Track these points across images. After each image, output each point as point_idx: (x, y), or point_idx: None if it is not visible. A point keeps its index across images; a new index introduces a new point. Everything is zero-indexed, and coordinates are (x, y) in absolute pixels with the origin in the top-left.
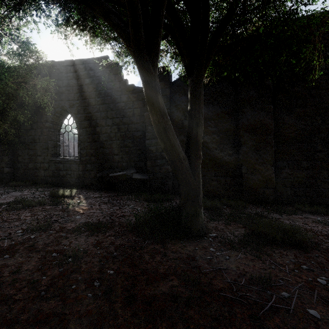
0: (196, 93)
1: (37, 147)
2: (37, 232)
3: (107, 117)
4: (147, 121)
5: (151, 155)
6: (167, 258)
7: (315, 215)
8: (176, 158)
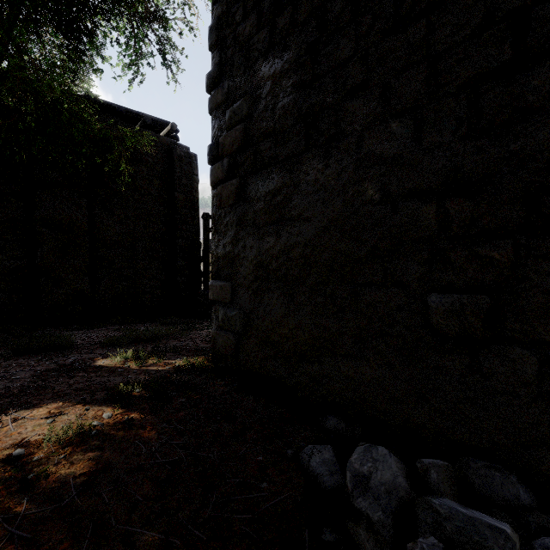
0: None
1: None
2: None
3: None
4: None
5: None
6: None
7: (123, 325)
8: None
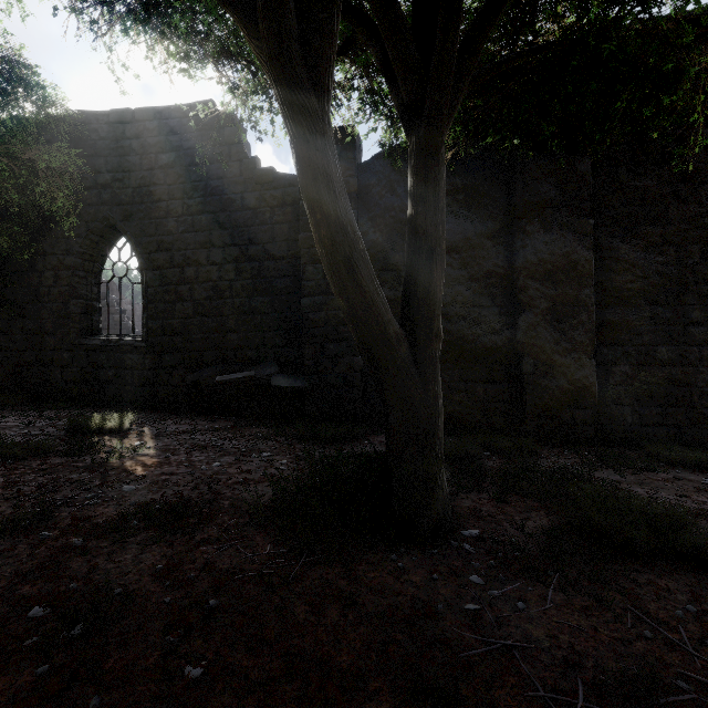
0: (429, 173)
1: (46, 313)
2: (8, 534)
3: (210, 244)
4: (305, 254)
5: (315, 332)
6: (359, 612)
7: (696, 472)
8: (378, 336)
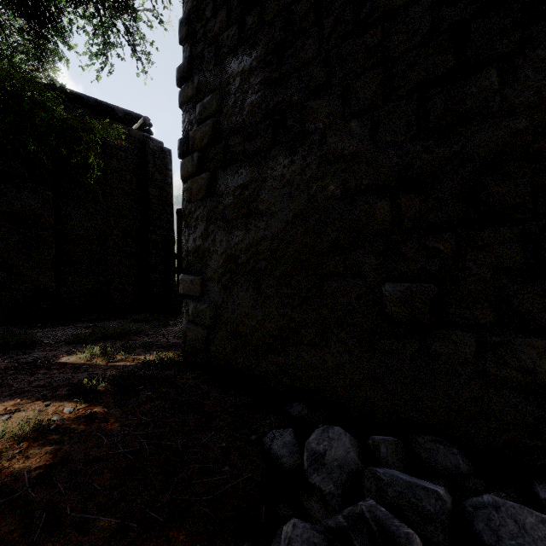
0: None
1: None
2: None
3: None
4: None
5: None
6: None
7: (91, 323)
8: None
